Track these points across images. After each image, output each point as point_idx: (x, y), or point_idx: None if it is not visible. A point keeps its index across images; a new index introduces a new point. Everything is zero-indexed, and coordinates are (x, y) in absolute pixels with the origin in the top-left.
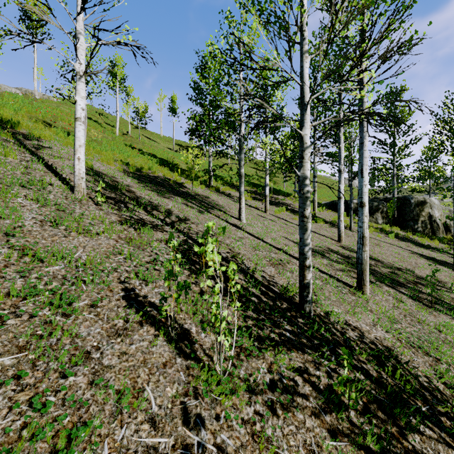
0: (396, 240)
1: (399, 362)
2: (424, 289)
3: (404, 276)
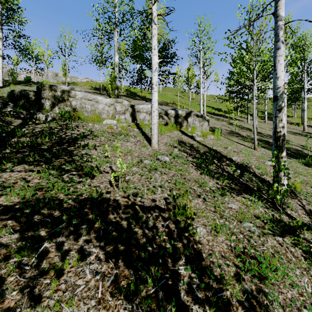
0: None
1: None
2: None
3: None
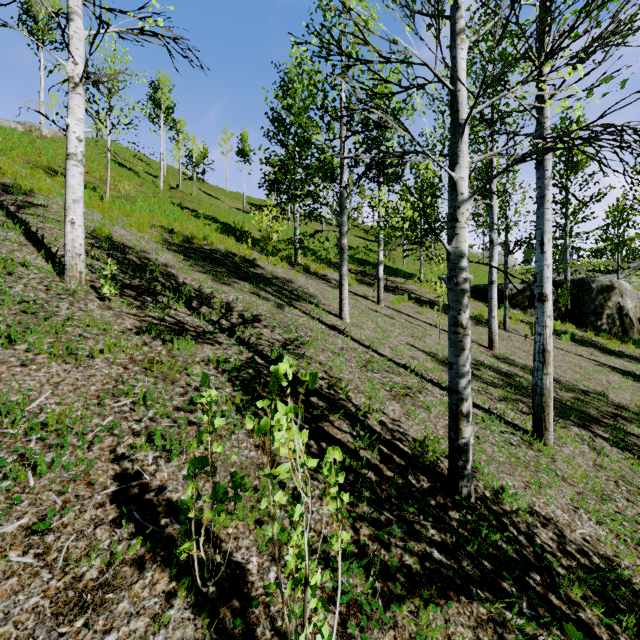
0: (573, 344)
1: (637, 593)
2: (629, 427)
3: (595, 404)
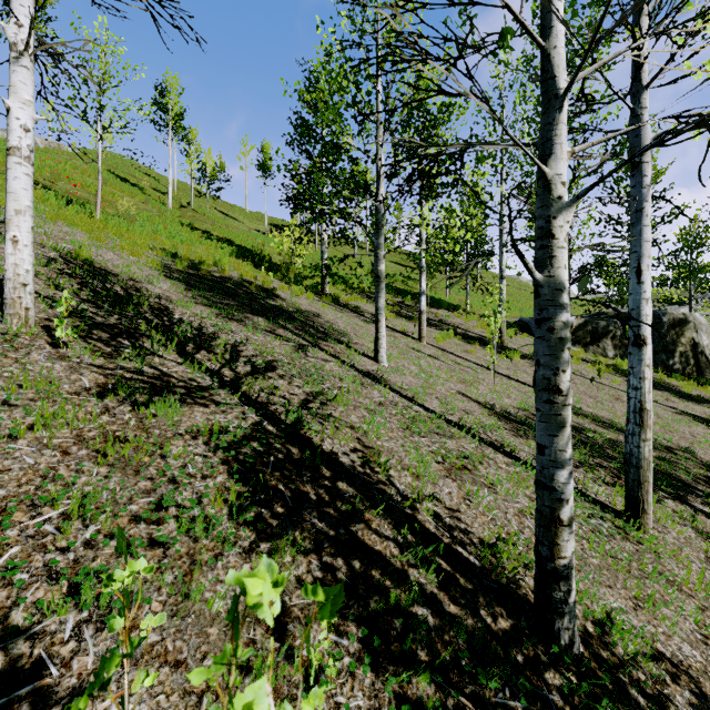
0: None
1: None
2: None
3: (684, 465)
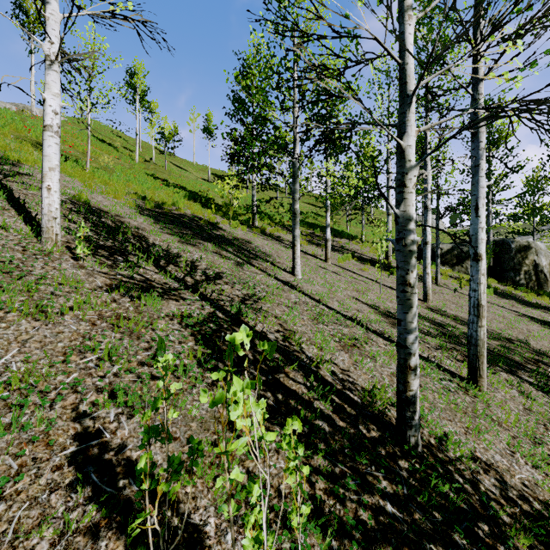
0: (496, 296)
1: None
2: None
3: (519, 351)
